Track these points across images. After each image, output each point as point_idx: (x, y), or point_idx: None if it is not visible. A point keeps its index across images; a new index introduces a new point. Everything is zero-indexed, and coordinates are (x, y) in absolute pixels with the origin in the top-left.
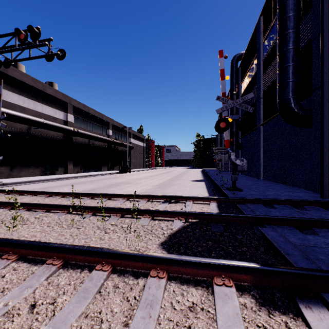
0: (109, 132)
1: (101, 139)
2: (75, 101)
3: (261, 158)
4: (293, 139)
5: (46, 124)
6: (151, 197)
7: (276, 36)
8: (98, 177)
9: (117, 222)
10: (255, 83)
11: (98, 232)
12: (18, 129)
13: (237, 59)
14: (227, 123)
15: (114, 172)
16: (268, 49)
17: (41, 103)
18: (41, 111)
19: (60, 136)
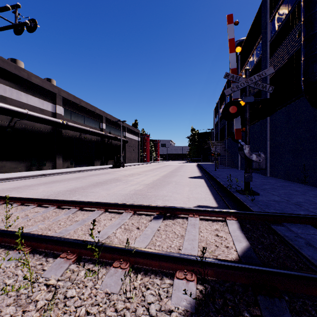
0: (102, 125)
1: (93, 132)
2: (65, 92)
3: (268, 152)
4: (316, 128)
5: (30, 115)
6: (139, 207)
7: (289, 9)
8: (88, 173)
9: (63, 277)
10: (259, 68)
11: (6, 315)
12: None
13: (237, 46)
14: (239, 106)
15: (107, 167)
16: (277, 27)
17: (26, 92)
18: (26, 102)
19: (48, 129)
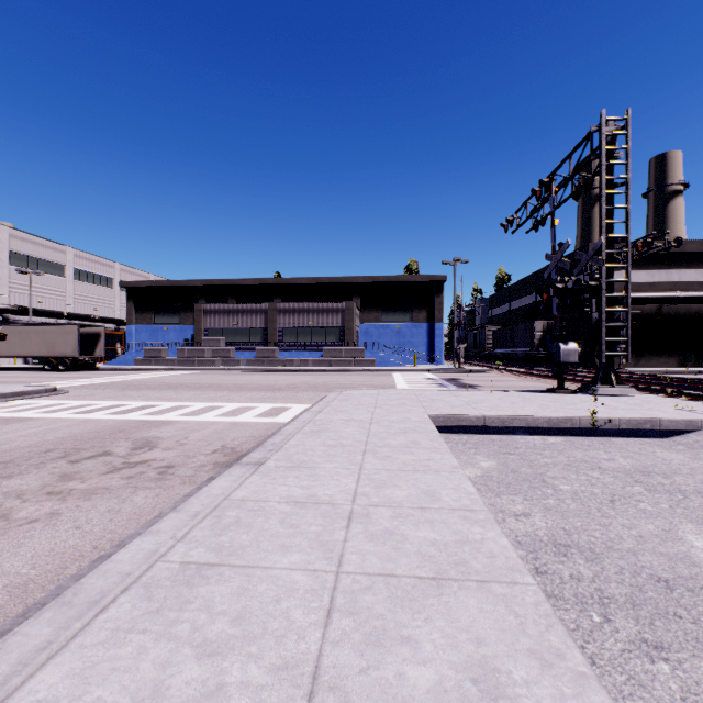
0: None
1: None
2: None
3: None
4: None
5: (681, 298)
6: None
7: None
8: None
9: None
10: None
11: None
12: (645, 311)
13: None
14: None
15: None
16: None
17: (677, 268)
18: (677, 280)
19: None
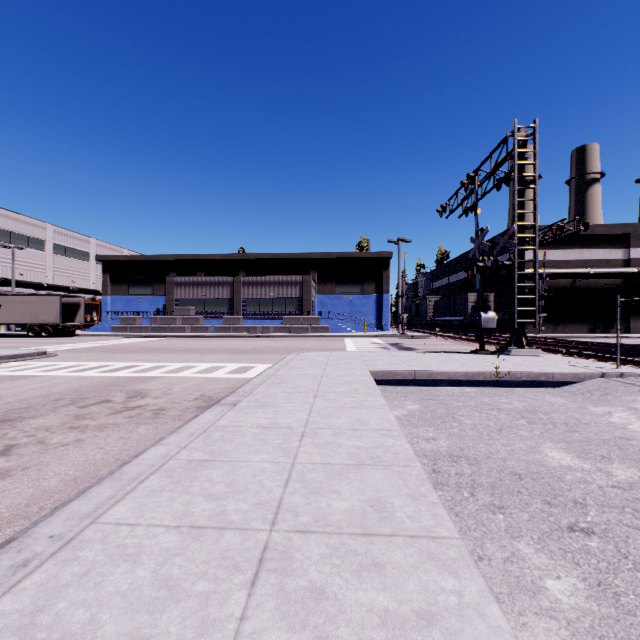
0: None
1: None
2: None
3: None
4: None
5: (591, 274)
6: (635, 346)
7: None
8: None
9: None
10: None
11: None
12: (561, 284)
13: None
14: None
15: None
16: None
17: (588, 248)
18: (588, 258)
19: (616, 283)
